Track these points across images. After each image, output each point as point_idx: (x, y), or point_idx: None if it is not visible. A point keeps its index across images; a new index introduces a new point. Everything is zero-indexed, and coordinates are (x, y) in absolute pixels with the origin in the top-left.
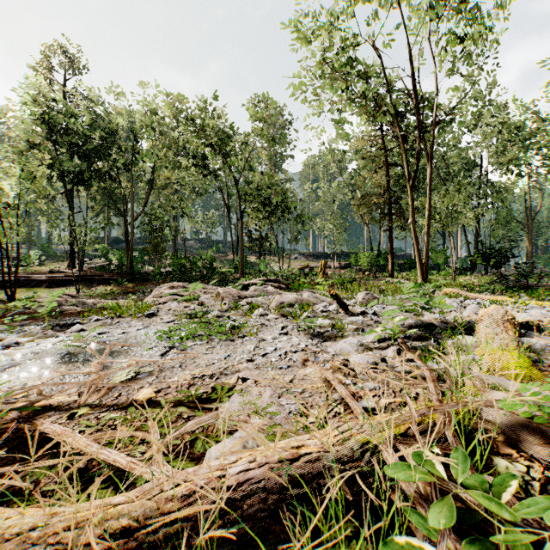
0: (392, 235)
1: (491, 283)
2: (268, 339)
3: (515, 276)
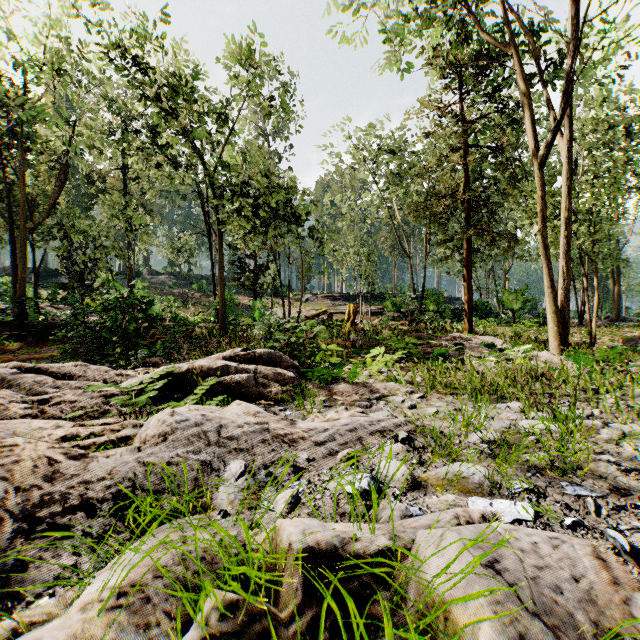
0: (470, 264)
1: (624, 341)
2: None
3: None
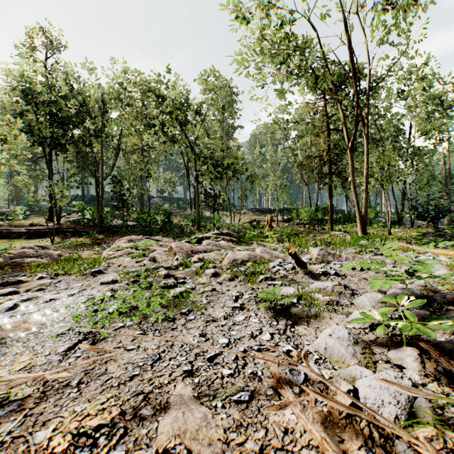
0: (331, 193)
1: (420, 235)
2: (219, 319)
3: (450, 229)
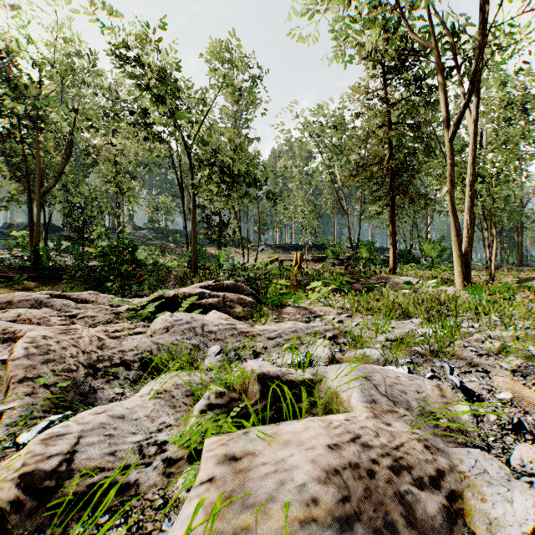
0: (394, 218)
1: (520, 281)
2: None
3: None
